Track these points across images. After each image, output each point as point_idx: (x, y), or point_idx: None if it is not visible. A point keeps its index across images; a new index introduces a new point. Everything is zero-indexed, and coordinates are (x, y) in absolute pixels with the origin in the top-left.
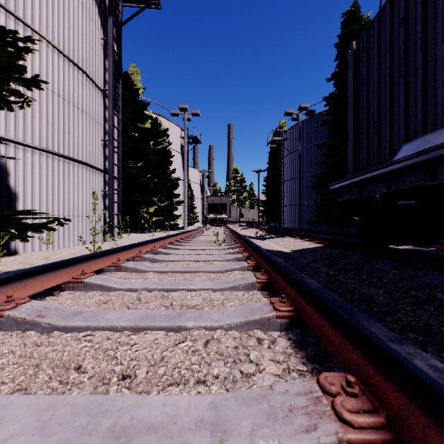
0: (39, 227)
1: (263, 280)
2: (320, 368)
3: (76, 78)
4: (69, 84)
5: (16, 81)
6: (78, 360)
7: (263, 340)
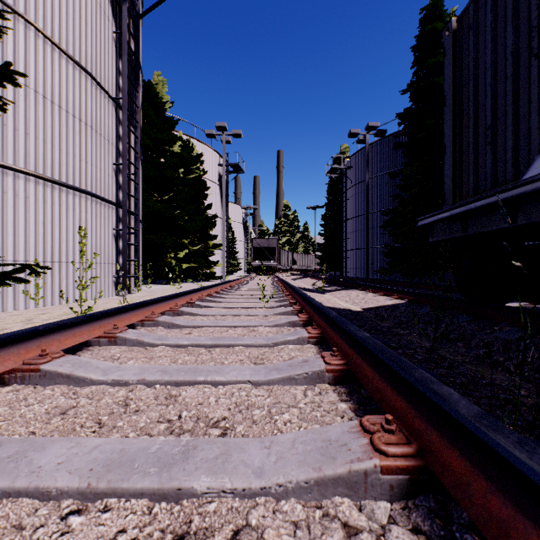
0: (1, 277)
1: (338, 367)
2: None
3: (78, 81)
4: (67, 88)
5: None
6: None
7: (358, 536)
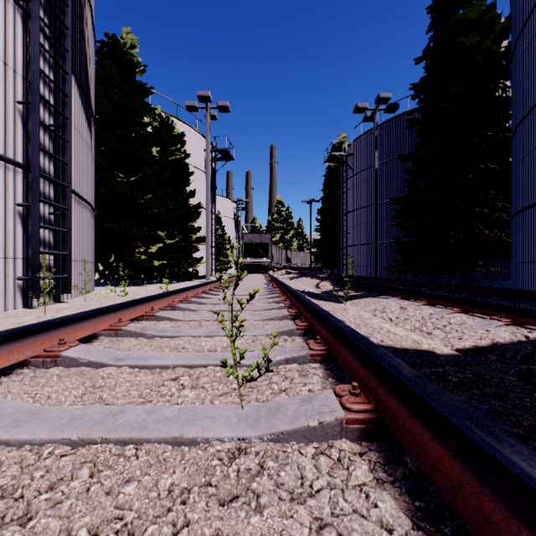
0: None
1: None
2: None
3: None
4: None
5: None
6: None
7: None
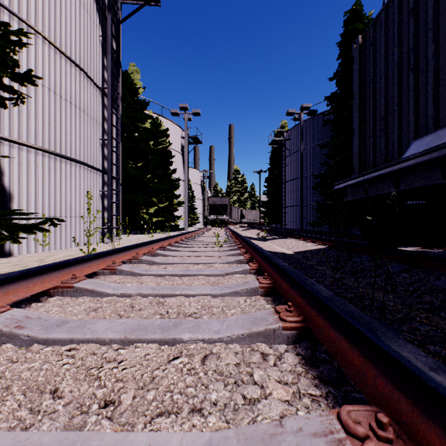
0: (30, 228)
1: (267, 285)
2: (336, 392)
3: (73, 76)
4: (66, 82)
5: (3, 72)
6: (55, 381)
7: (268, 356)
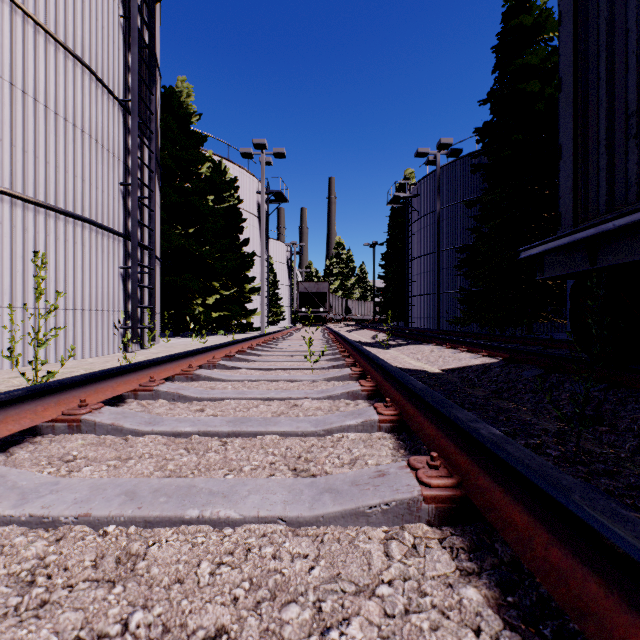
0: None
1: (444, 492)
2: None
3: (71, 74)
4: (56, 83)
5: None
6: None
7: None
